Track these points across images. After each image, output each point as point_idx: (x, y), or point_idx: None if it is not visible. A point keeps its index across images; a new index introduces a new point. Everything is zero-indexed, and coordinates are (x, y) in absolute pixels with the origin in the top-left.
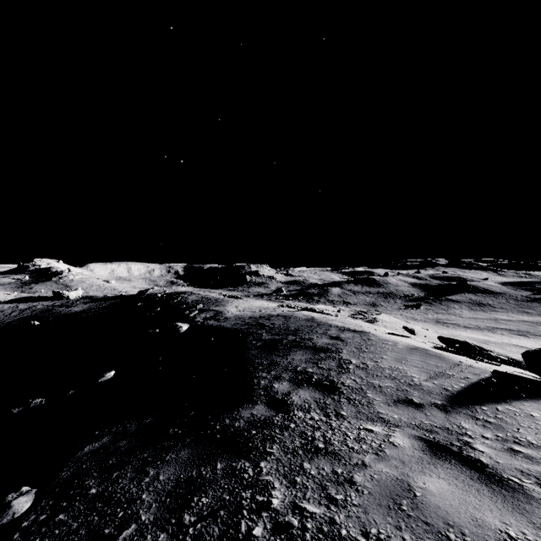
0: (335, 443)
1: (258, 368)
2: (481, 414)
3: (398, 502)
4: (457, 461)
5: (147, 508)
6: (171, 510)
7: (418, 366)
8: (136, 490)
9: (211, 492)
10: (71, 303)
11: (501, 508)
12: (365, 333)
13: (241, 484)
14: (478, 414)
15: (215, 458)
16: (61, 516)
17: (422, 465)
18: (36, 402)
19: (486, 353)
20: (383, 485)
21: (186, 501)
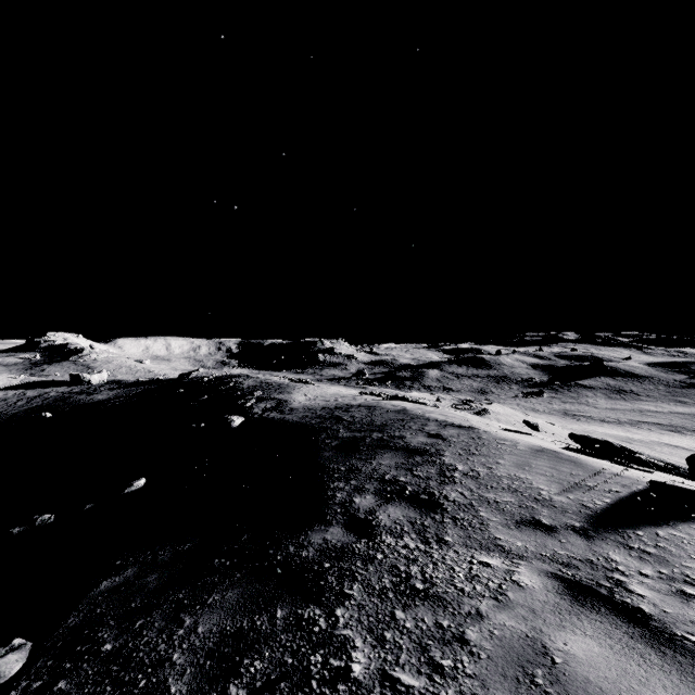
0: (438, 582)
1: (333, 477)
2: (636, 541)
3: (530, 672)
4: (609, 611)
5: (179, 675)
6: (211, 678)
7: (546, 474)
8: (165, 647)
9: (268, 652)
10: (93, 390)
11: (678, 683)
12: (474, 429)
13: (309, 641)
14: (631, 541)
15: (274, 602)
16: (61, 684)
17: (560, 616)
18: (43, 520)
19: (634, 456)
20: (507, 646)
21: (233, 665)
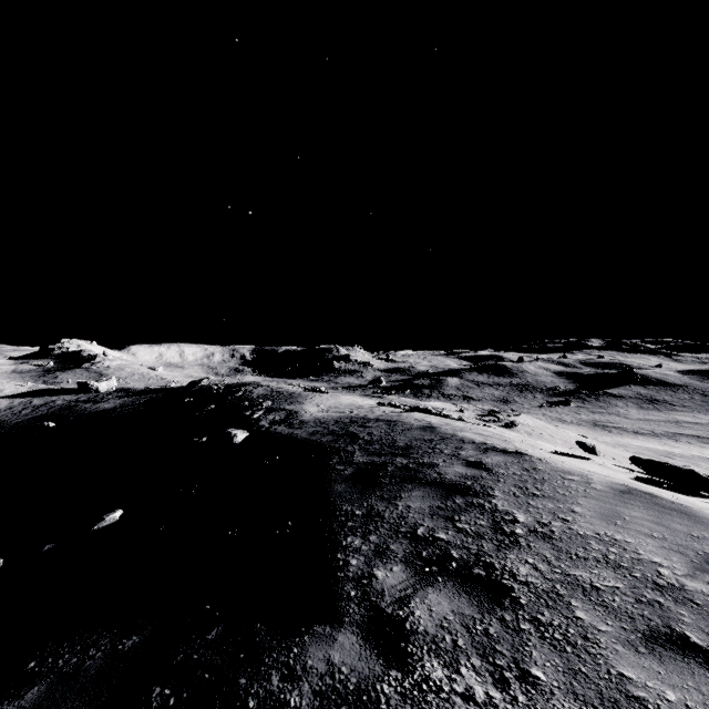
0: None
1: (345, 526)
2: None
3: None
4: None
5: None
6: None
7: (653, 535)
8: None
9: None
10: (100, 398)
11: None
12: (525, 456)
13: None
14: None
15: None
16: None
17: None
18: None
19: None
20: None
21: None
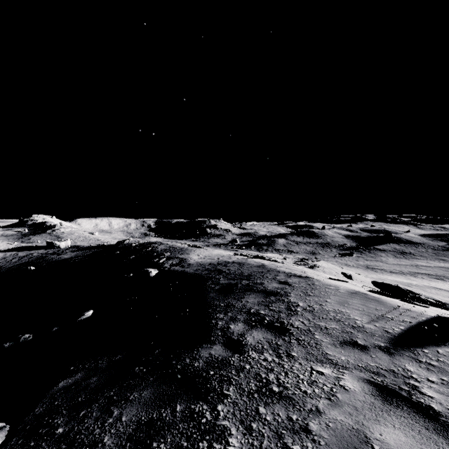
0: (288, 386)
1: (216, 310)
2: (423, 357)
3: None
4: (409, 408)
5: None
6: None
7: (359, 309)
8: (99, 432)
9: (170, 437)
10: (61, 252)
11: None
12: (309, 278)
13: (199, 429)
14: (420, 357)
15: (175, 399)
16: None
17: (375, 412)
18: (25, 338)
19: (416, 297)
20: (339, 435)
21: (145, 447)
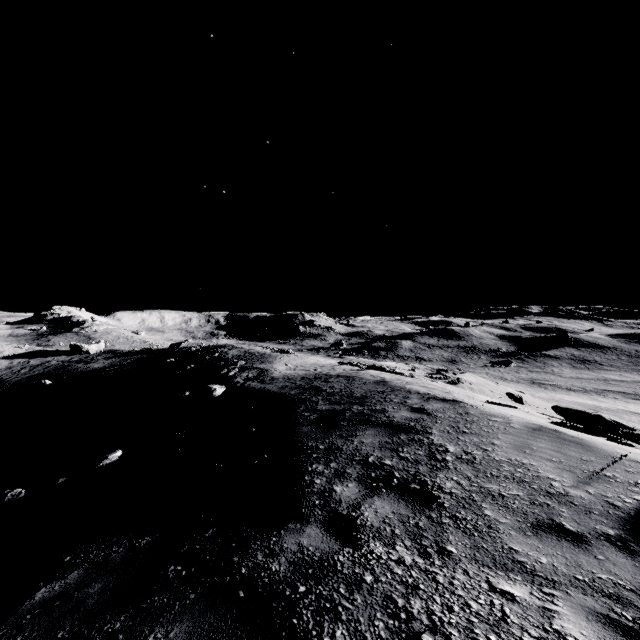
0: (452, 634)
1: (311, 457)
2: None
3: None
4: None
5: None
6: None
7: (552, 459)
8: None
9: None
10: (91, 359)
11: None
12: (460, 403)
13: None
14: None
15: None
16: None
17: None
18: (13, 495)
19: (633, 434)
20: None
21: None
